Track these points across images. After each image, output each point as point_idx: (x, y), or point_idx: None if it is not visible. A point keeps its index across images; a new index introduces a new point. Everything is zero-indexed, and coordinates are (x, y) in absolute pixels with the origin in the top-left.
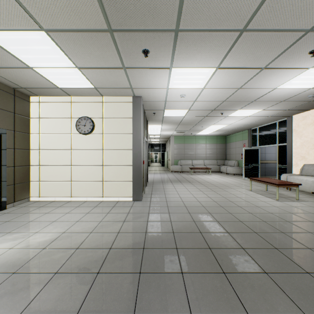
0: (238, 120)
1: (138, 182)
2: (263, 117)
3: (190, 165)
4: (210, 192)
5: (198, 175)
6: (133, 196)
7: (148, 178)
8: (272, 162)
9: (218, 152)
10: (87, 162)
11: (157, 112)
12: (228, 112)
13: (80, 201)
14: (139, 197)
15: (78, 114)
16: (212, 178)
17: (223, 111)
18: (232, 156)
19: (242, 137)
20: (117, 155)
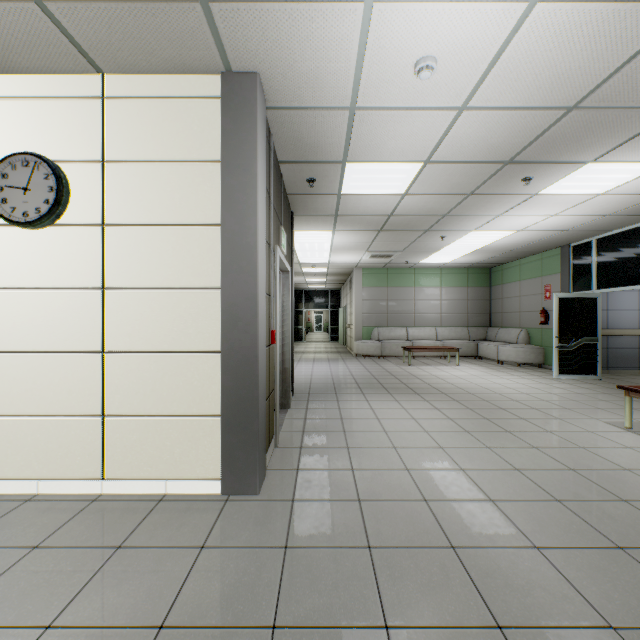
0: (557, 212)
1: (242, 419)
2: (639, 201)
3: (402, 340)
4: (502, 439)
5: (426, 366)
6: (222, 476)
7: (296, 376)
8: (625, 332)
9: (471, 307)
10: (38, 337)
11: (320, 173)
12: (548, 175)
13: (3, 502)
14: (248, 482)
15: (2, 146)
16: (470, 378)
17: (537, 170)
18: (510, 318)
19: (539, 267)
20: (160, 312)
